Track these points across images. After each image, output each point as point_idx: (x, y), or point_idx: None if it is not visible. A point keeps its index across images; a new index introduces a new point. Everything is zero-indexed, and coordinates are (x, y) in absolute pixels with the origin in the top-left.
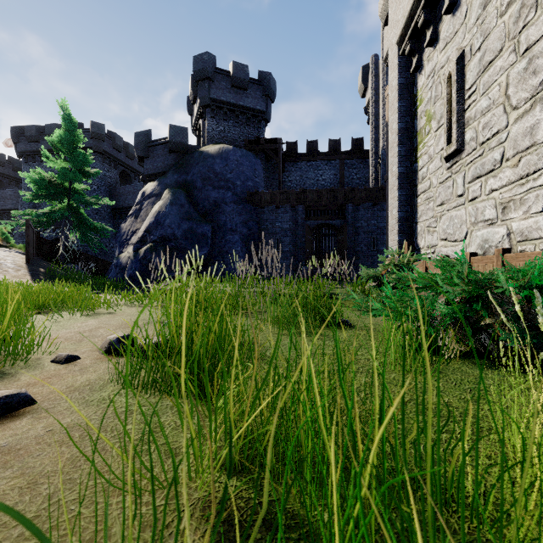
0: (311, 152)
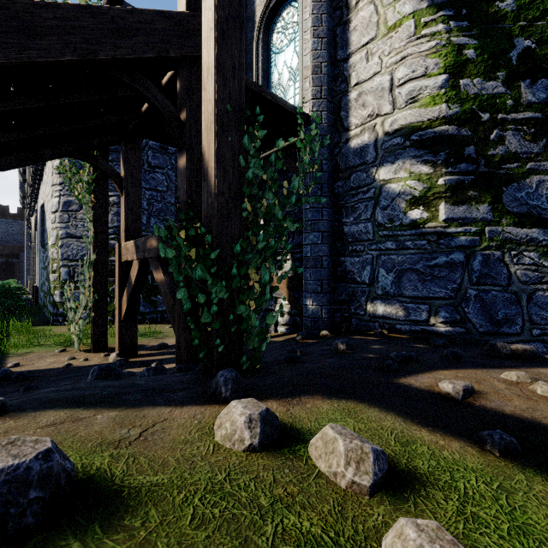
0: (4, 212)
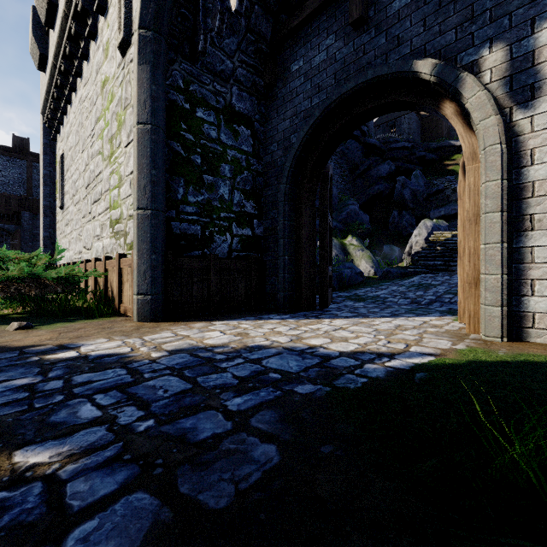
0: None
